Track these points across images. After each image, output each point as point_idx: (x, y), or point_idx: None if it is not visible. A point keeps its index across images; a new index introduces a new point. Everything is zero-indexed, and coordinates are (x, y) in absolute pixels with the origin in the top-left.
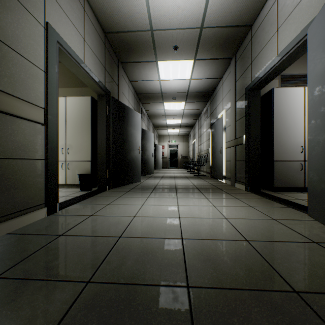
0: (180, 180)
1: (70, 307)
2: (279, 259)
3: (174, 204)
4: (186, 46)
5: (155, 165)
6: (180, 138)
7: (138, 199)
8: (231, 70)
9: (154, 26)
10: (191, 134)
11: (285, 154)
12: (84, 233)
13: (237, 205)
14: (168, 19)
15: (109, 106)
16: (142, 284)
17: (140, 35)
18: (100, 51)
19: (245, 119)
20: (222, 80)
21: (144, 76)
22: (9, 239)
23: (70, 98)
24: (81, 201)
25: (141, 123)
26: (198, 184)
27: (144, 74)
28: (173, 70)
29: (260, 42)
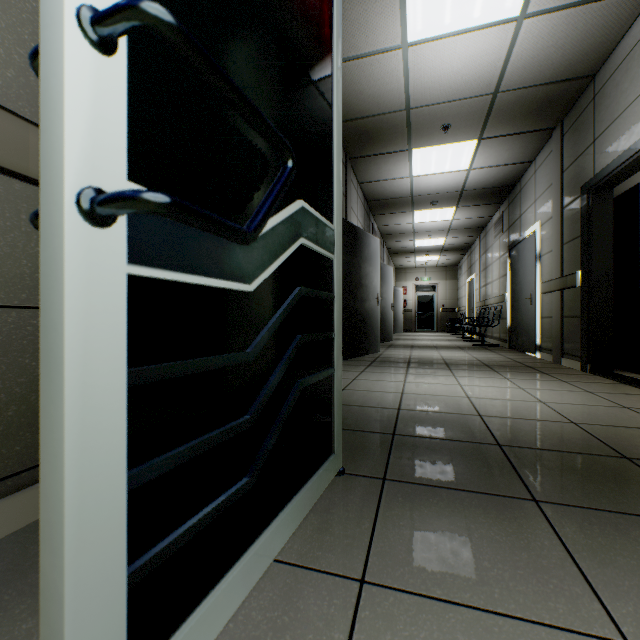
0: (449, 352)
1: (391, 444)
2: (616, 439)
3: (453, 383)
4: (465, 123)
5: None
6: (438, 273)
7: (393, 376)
8: (552, 150)
9: (412, 103)
10: (464, 264)
11: None
12: (352, 403)
13: (563, 389)
14: (437, 90)
15: None
16: (449, 439)
17: (387, 119)
18: None
19: (580, 242)
20: (534, 165)
21: (385, 174)
22: None
23: None
24: None
25: None
26: (486, 358)
27: (386, 171)
28: (438, 159)
29: (610, 108)
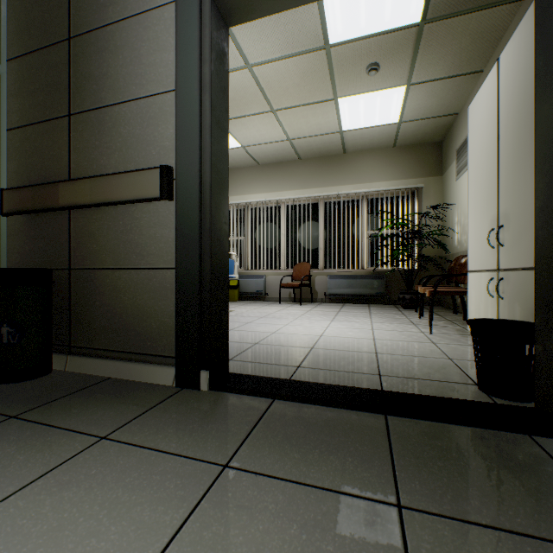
0: None
1: None
2: None
3: None
4: None
5: None
6: None
7: None
8: None
9: None
10: None
11: None
12: None
13: None
14: None
15: None
16: None
17: None
18: None
19: None
20: None
21: None
22: (79, 383)
23: (504, 52)
24: (305, 402)
25: None
26: None
27: None
28: None
29: None
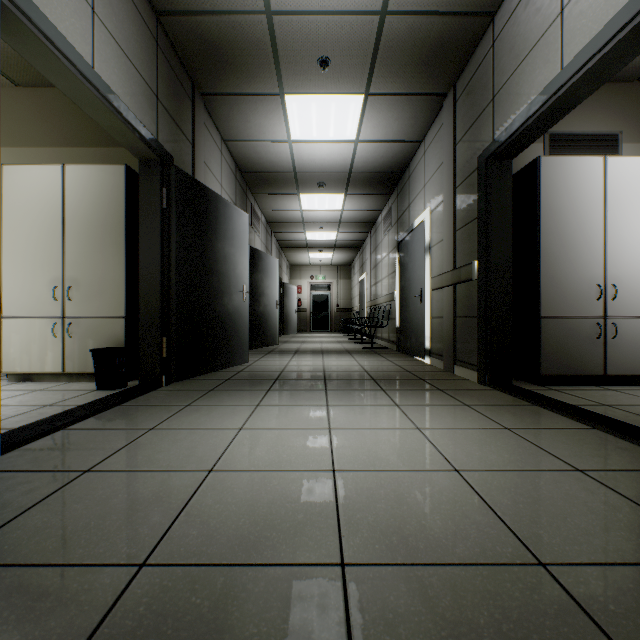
0: (334, 359)
1: None
2: None
3: (320, 425)
4: (348, 60)
5: (282, 325)
6: (333, 272)
7: (232, 412)
8: (444, 122)
9: (273, 0)
10: (357, 263)
11: (565, 302)
12: (26, 551)
13: (474, 425)
14: None
15: (168, 189)
16: None
17: (242, 25)
18: (143, 52)
19: (477, 225)
20: (424, 145)
21: (257, 131)
22: None
23: (74, 167)
24: (83, 420)
25: (251, 237)
26: (374, 367)
27: (256, 126)
28: (320, 118)
29: (515, 49)
